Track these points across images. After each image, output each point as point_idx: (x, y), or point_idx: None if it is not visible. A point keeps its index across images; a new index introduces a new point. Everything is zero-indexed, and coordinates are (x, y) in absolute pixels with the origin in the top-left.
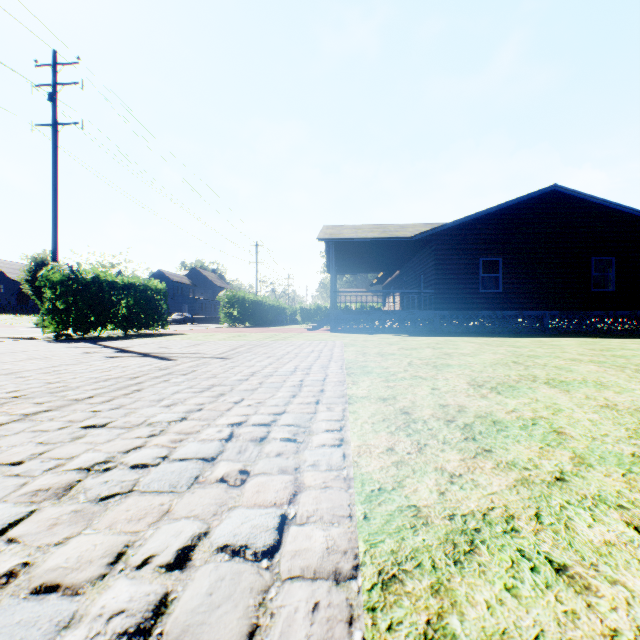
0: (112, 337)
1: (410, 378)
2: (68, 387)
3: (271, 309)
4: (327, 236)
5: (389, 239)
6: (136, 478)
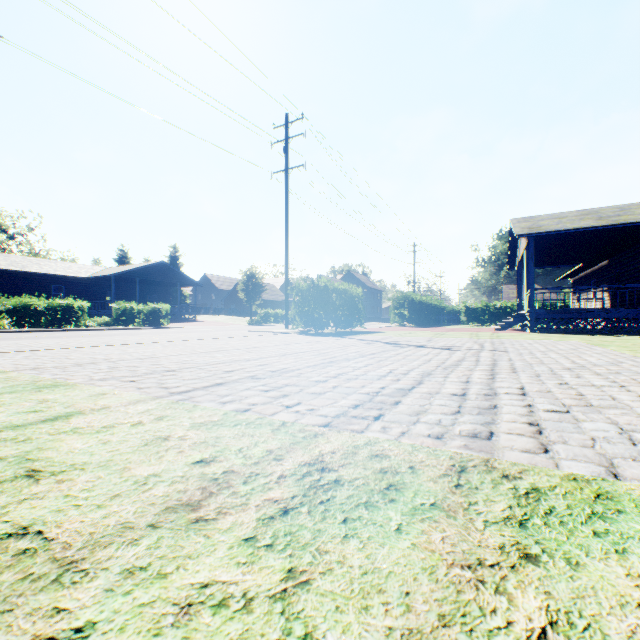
0: (335, 333)
1: None
2: (450, 363)
3: (432, 309)
4: (526, 231)
5: (612, 226)
6: None
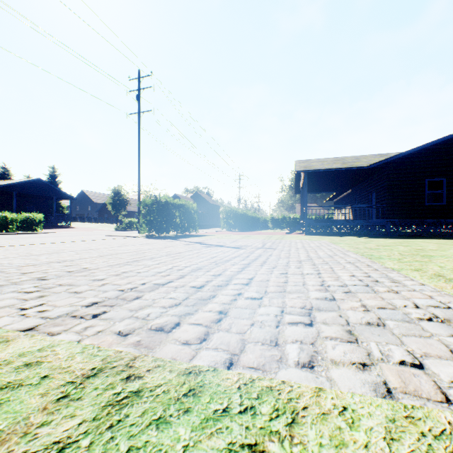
0: (174, 236)
1: (415, 261)
2: (226, 259)
3: (251, 219)
4: (302, 168)
5: (350, 168)
6: (347, 289)
